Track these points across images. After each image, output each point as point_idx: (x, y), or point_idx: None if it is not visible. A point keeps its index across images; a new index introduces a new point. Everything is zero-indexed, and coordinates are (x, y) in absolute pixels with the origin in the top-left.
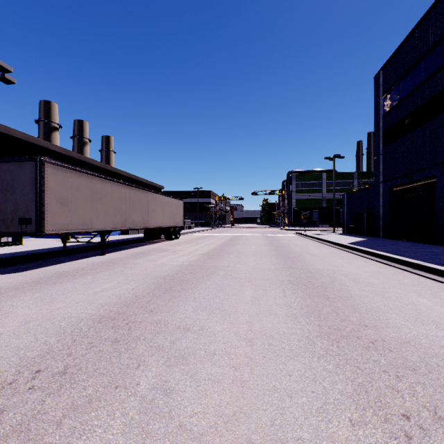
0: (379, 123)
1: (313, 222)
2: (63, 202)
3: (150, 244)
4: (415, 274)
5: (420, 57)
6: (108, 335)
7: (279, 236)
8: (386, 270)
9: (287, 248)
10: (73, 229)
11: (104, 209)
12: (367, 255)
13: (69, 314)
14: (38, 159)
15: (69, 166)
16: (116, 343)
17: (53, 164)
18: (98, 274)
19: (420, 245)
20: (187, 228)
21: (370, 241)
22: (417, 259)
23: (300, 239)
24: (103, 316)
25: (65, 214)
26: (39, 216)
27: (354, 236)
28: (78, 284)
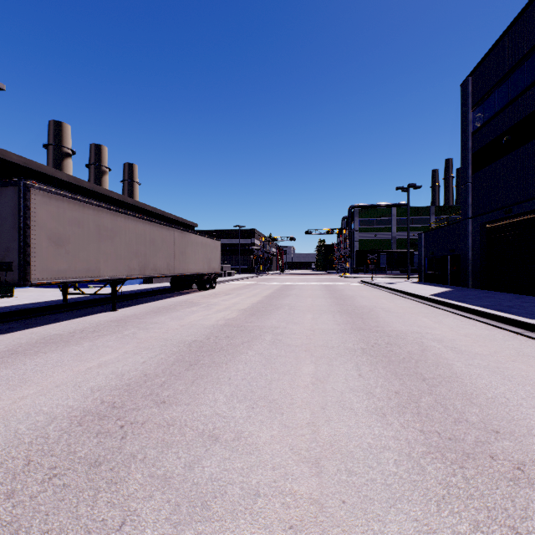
0: (468, 143)
1: (380, 267)
2: (58, 242)
3: (178, 296)
4: (534, 339)
5: (522, 56)
6: (87, 450)
7: (340, 285)
8: (492, 334)
9: (352, 300)
10: (73, 277)
11: (115, 251)
12: (459, 311)
13: (38, 408)
14: (22, 183)
15: (67, 194)
16: (96, 467)
17: (44, 190)
18: (100, 339)
19: (525, 297)
20: (226, 275)
21: (457, 291)
22: (532, 318)
23: (367, 289)
24: (89, 412)
25: (61, 257)
26: (23, 260)
27: (434, 285)
28: (68, 354)
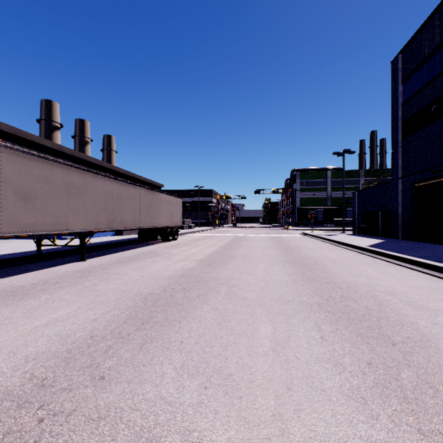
0: (398, 112)
1: (318, 221)
2: (25, 197)
3: (144, 246)
4: None
5: None
6: None
7: (285, 236)
8: (441, 286)
9: (298, 251)
10: (41, 230)
11: (84, 207)
12: (399, 262)
13: None
14: None
15: (34, 153)
16: None
17: (10, 148)
18: (59, 291)
19: None
20: (187, 228)
21: (390, 243)
22: None
23: (309, 240)
24: (9, 394)
25: (28, 211)
26: None
27: (368, 237)
28: (20, 309)
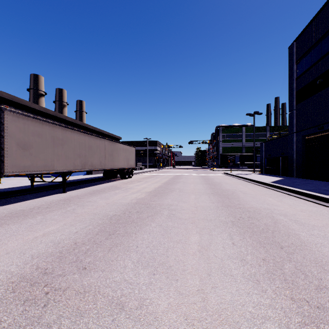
0: (293, 85)
1: (235, 164)
2: (24, 147)
3: (108, 182)
4: None
5: None
6: (10, 320)
7: (211, 175)
8: (320, 210)
9: (220, 186)
10: (34, 170)
11: (65, 154)
12: (292, 193)
13: None
14: None
15: (30, 115)
16: None
17: (13, 112)
18: (49, 213)
19: None
20: (139, 169)
21: (287, 180)
22: None
23: (229, 178)
24: (24, 278)
25: (26, 157)
26: None
27: (271, 175)
28: (24, 225)
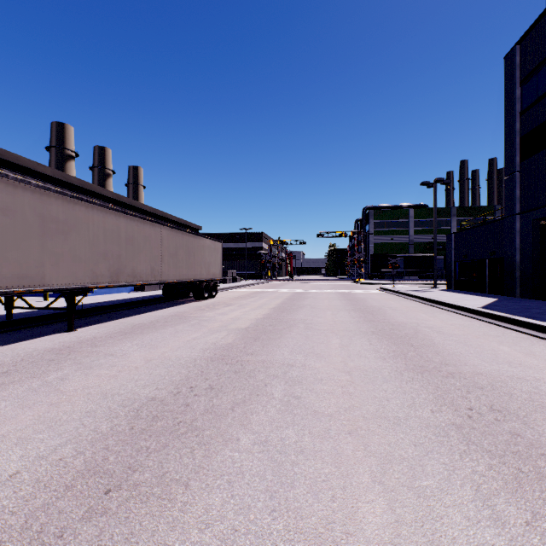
0: (515, 125)
1: (397, 273)
2: None
3: (168, 307)
4: None
5: None
6: None
7: (359, 293)
8: None
9: (383, 315)
10: None
11: (71, 251)
12: (543, 334)
13: None
14: None
15: None
16: None
17: None
18: None
19: None
20: (231, 281)
21: (509, 302)
22: None
23: (393, 299)
24: None
25: None
26: None
27: (471, 293)
28: None
